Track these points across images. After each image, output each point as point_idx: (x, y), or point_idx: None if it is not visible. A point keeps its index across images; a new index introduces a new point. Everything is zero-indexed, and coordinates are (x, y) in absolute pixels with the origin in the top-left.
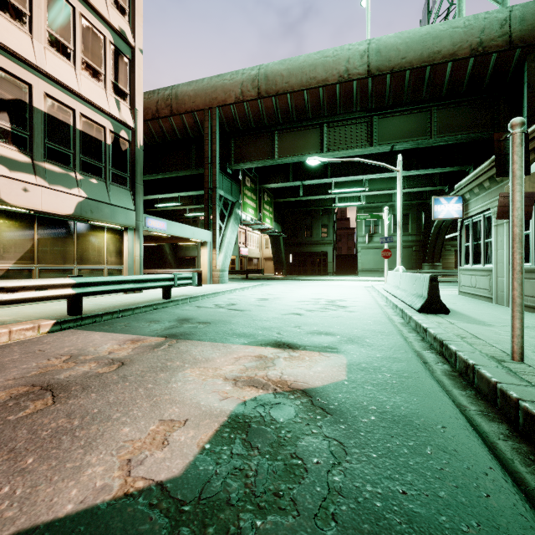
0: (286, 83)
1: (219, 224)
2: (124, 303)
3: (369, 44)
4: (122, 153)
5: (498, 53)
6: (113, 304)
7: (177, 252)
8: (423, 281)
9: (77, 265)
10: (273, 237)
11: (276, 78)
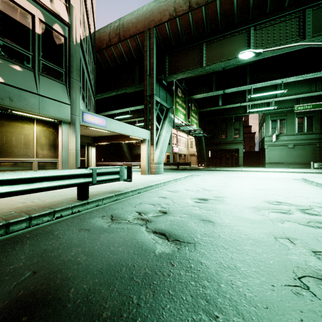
0: None
1: (156, 126)
2: (18, 207)
3: None
4: (56, 46)
5: None
6: None
7: (132, 151)
8: None
9: None
10: (197, 139)
11: None
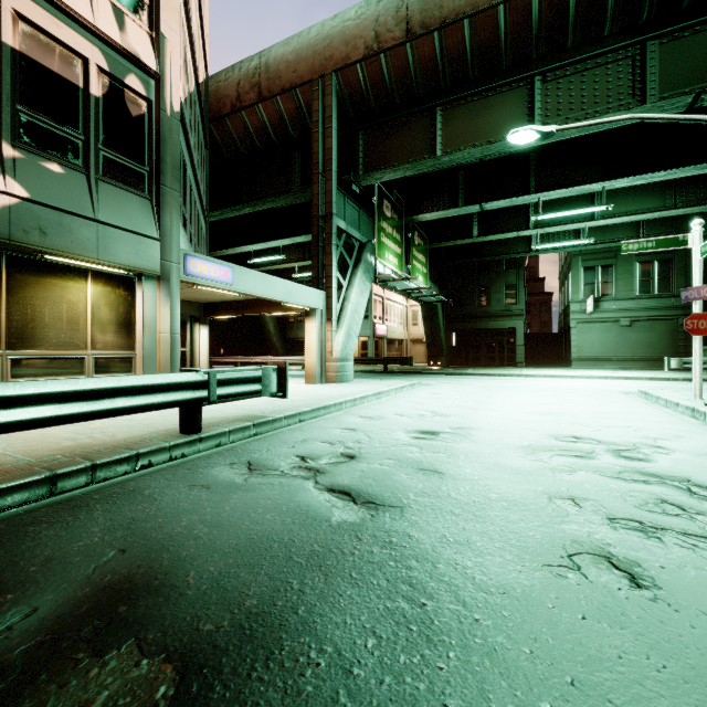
0: None
1: (338, 280)
2: (67, 447)
3: None
4: (131, 121)
5: None
6: (24, 456)
7: (286, 332)
8: None
9: (8, 350)
10: (427, 307)
11: None
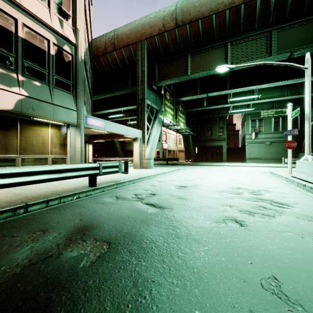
0: (198, 11)
1: (147, 125)
2: (48, 191)
3: None
4: (65, 63)
5: None
6: (34, 194)
7: (124, 147)
8: None
9: (20, 155)
10: (185, 136)
11: (189, 9)
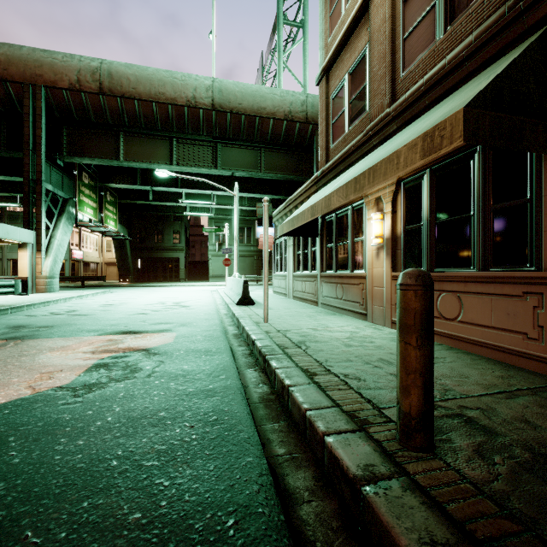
0: (133, 88)
1: (45, 223)
2: None
3: (213, 82)
4: None
5: (300, 123)
6: None
7: None
8: (241, 283)
9: None
10: (118, 241)
11: (122, 80)
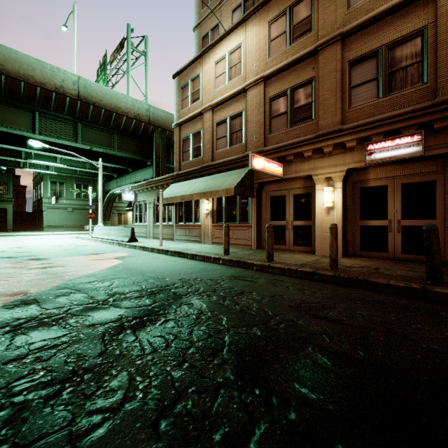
0: (1, 64)
1: None
2: None
3: (79, 79)
4: None
5: (145, 123)
6: None
7: None
8: (128, 230)
9: None
10: None
11: None
